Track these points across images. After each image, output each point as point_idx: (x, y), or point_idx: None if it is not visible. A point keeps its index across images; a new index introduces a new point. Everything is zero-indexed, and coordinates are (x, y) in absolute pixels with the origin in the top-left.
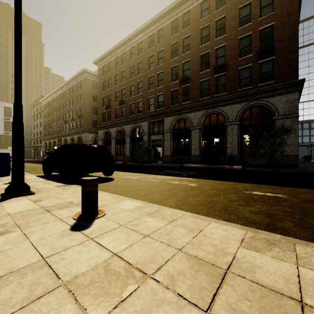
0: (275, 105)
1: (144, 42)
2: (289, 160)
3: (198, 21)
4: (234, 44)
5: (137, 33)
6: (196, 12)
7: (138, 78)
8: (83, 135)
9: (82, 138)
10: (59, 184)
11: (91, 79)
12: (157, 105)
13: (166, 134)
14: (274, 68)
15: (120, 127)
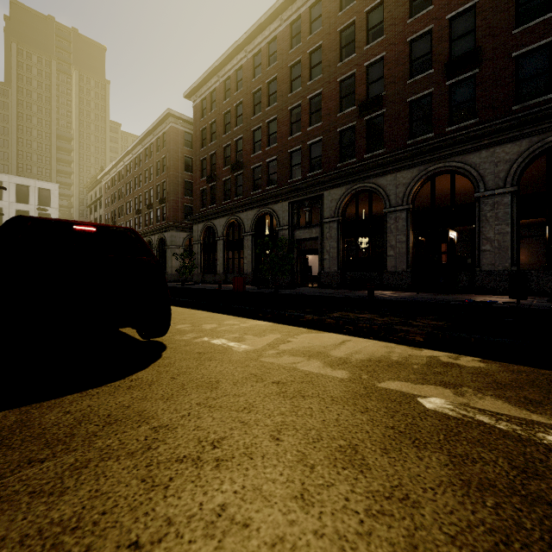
0: None
1: (281, 37)
2: None
3: None
4: None
5: (265, 20)
6: None
7: (268, 113)
8: (167, 234)
9: (166, 240)
10: None
11: (182, 129)
12: (307, 165)
13: (327, 226)
14: None
15: (233, 216)
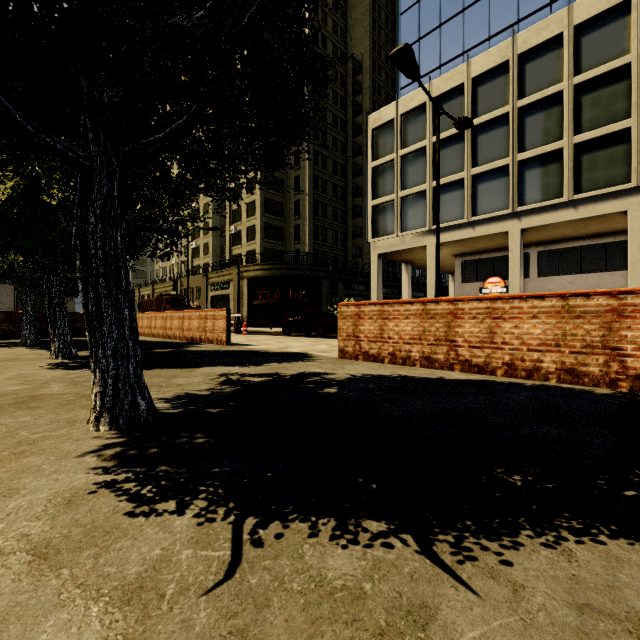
0: None
1: None
2: None
3: None
4: None
5: None
6: None
7: None
8: None
9: None
10: None
11: None
12: None
13: None
14: None
15: None
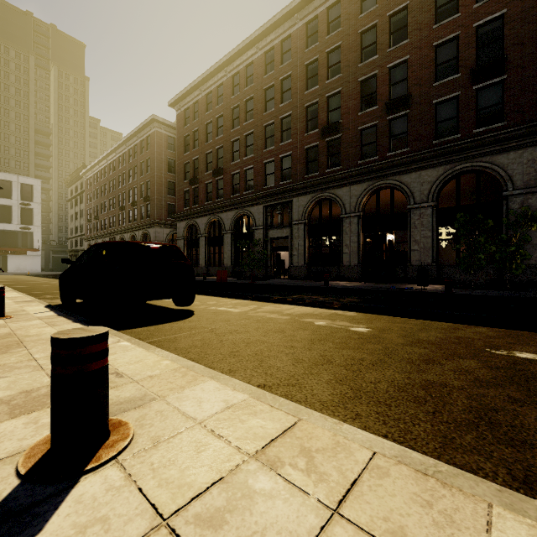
0: (508, 169)
1: (257, 63)
2: (535, 275)
3: (356, 19)
4: (424, 57)
5: (243, 47)
6: (353, 1)
7: (245, 128)
8: (152, 230)
9: (150, 235)
10: (74, 327)
11: (165, 133)
12: (279, 175)
13: (295, 228)
14: (505, 98)
15: (214, 215)
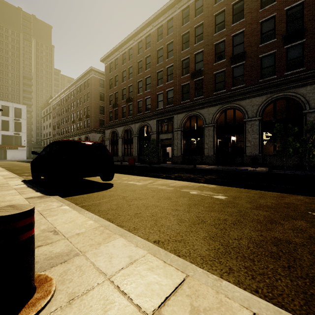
0: (306, 97)
1: (152, 35)
2: None
3: (212, 7)
4: (254, 29)
5: (144, 25)
6: None
7: (145, 73)
8: (90, 135)
9: (89, 138)
10: (35, 195)
11: (98, 77)
12: (166, 101)
13: (175, 133)
14: (304, 53)
15: (127, 126)
